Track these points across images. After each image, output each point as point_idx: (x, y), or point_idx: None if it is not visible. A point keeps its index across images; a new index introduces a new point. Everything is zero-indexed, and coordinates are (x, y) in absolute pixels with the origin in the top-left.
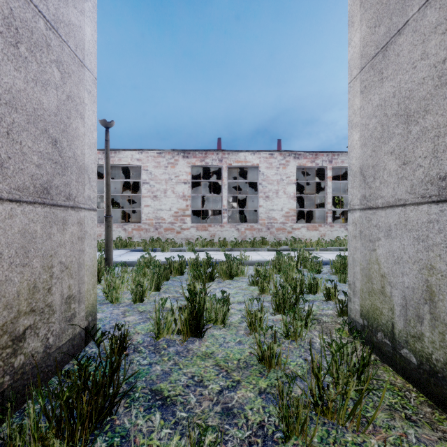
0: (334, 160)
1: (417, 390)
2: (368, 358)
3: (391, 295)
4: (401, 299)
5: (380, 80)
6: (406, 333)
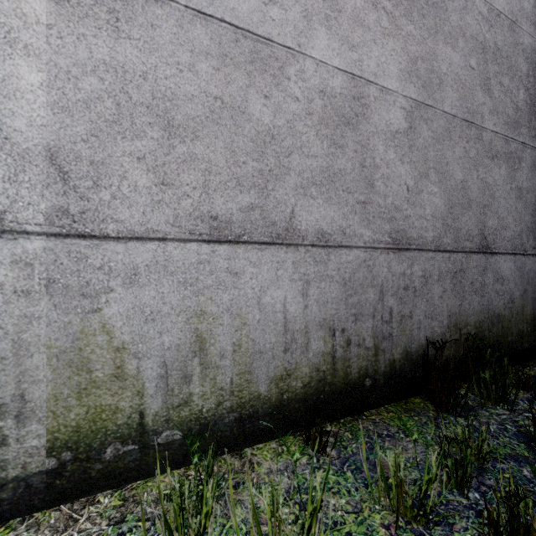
0: None
1: (184, 467)
2: (212, 462)
3: (139, 371)
4: (158, 369)
5: (115, 28)
6: (168, 409)
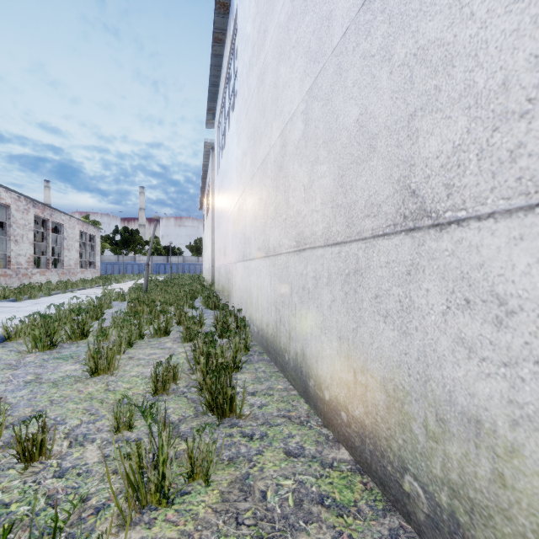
0: (53, 216)
1: None
2: None
3: None
4: None
5: None
6: None
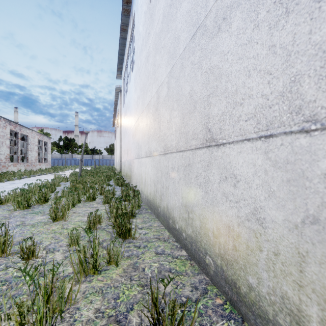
0: (21, 130)
1: None
2: None
3: None
4: None
5: None
6: None
